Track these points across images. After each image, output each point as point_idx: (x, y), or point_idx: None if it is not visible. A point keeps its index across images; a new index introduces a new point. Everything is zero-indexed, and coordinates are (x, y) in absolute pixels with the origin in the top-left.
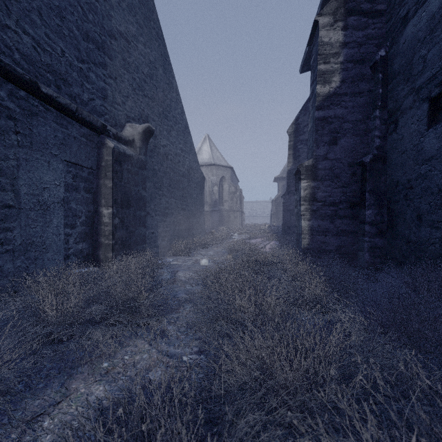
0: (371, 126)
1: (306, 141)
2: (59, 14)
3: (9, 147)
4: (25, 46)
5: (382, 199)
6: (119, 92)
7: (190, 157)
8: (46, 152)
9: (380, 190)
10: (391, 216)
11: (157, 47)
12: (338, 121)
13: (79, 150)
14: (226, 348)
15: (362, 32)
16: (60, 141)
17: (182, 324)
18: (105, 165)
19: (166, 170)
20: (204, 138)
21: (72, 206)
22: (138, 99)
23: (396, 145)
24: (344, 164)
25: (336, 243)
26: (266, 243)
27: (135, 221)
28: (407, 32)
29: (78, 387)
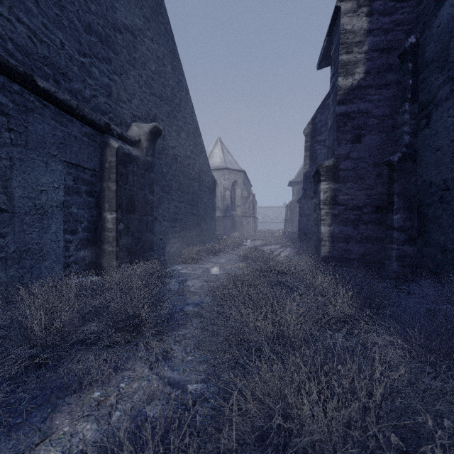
0: (399, 121)
1: (324, 141)
2: (57, 3)
3: (1, 145)
4: (19, 36)
5: (412, 203)
6: (124, 90)
7: (201, 159)
8: (43, 152)
9: (409, 193)
10: (423, 221)
11: (166, 43)
12: (362, 116)
13: (80, 150)
14: (239, 382)
15: (389, 17)
16: (59, 141)
17: (188, 344)
18: (109, 166)
19: (175, 173)
20: (215, 141)
21: (72, 210)
22: (145, 97)
23: (428, 141)
24: (369, 164)
25: (360, 251)
26: (281, 250)
27: (141, 226)
28: (443, 14)
29: (62, 424)
